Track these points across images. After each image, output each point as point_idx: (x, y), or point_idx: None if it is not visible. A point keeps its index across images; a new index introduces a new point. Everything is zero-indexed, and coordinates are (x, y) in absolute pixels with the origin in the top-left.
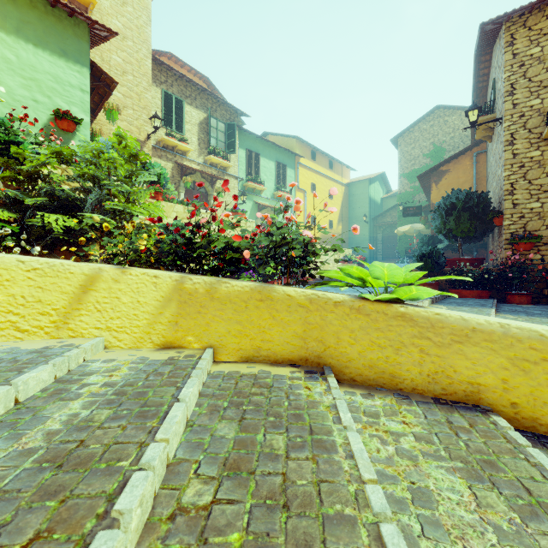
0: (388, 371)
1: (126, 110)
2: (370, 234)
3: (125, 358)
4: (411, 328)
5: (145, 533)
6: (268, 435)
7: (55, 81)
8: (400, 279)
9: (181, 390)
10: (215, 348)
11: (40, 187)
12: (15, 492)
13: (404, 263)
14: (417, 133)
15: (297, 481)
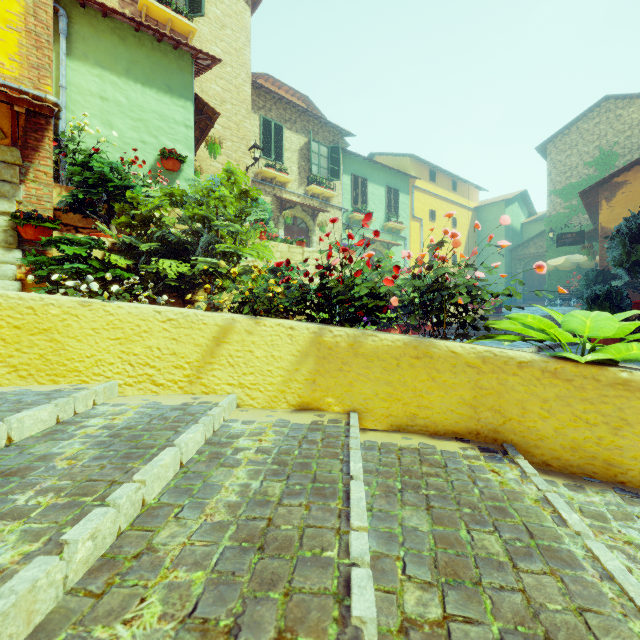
0: (601, 456)
1: (225, 142)
2: (506, 269)
3: (264, 419)
4: (639, 401)
5: None
6: (473, 532)
7: (161, 120)
8: (608, 333)
9: (350, 465)
10: (359, 413)
11: (152, 231)
12: (230, 575)
13: (555, 306)
14: (574, 135)
15: (547, 604)
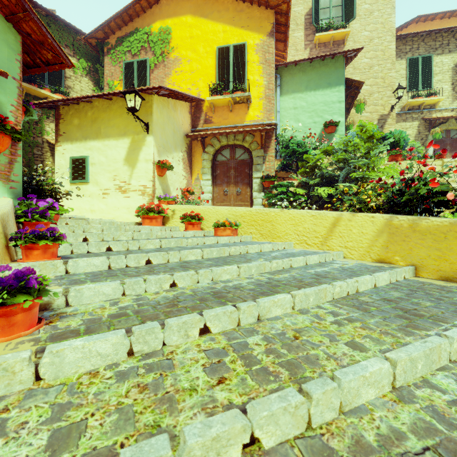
0: None
1: (372, 96)
2: None
3: (352, 262)
4: None
5: (341, 298)
6: (421, 301)
7: (324, 105)
8: None
9: (374, 273)
10: (416, 267)
11: (316, 173)
12: (306, 276)
13: None
14: None
15: (421, 312)
